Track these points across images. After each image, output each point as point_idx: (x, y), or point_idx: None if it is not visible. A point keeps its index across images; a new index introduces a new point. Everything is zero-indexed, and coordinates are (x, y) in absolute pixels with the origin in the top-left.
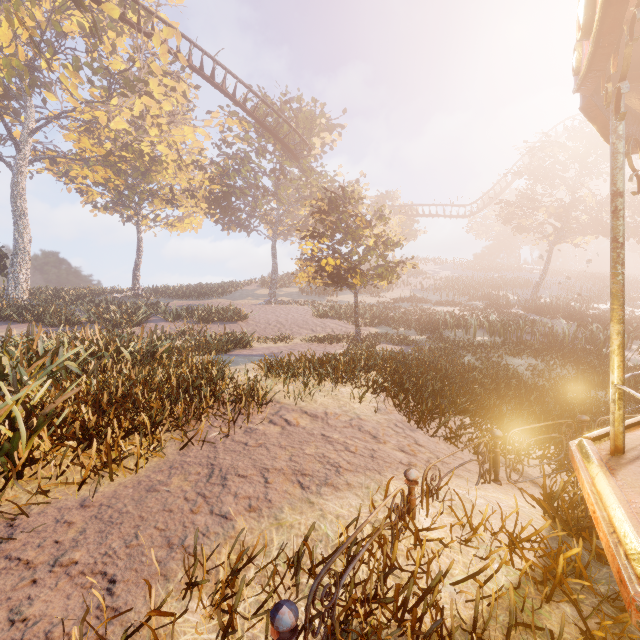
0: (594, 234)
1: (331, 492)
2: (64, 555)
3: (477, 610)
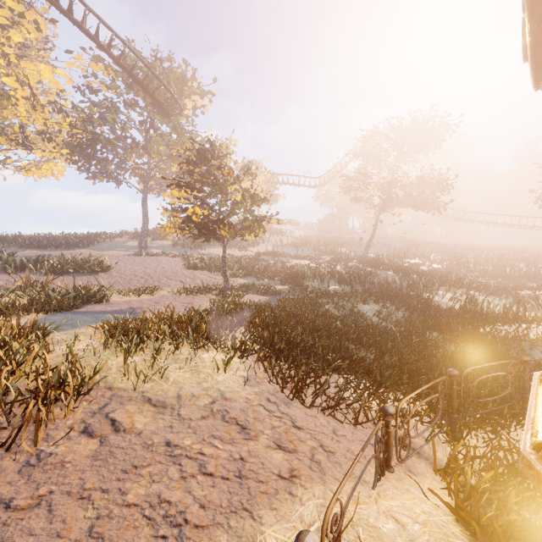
0: (406, 206)
1: None
2: None
3: None
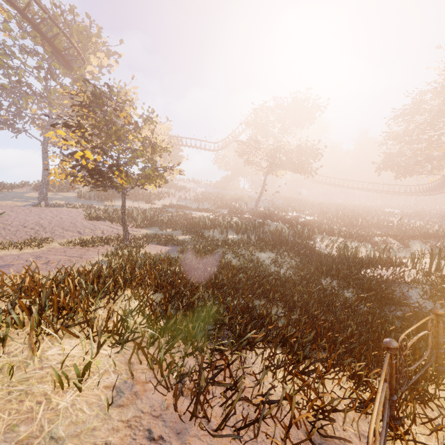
0: (288, 169)
1: None
2: None
3: None
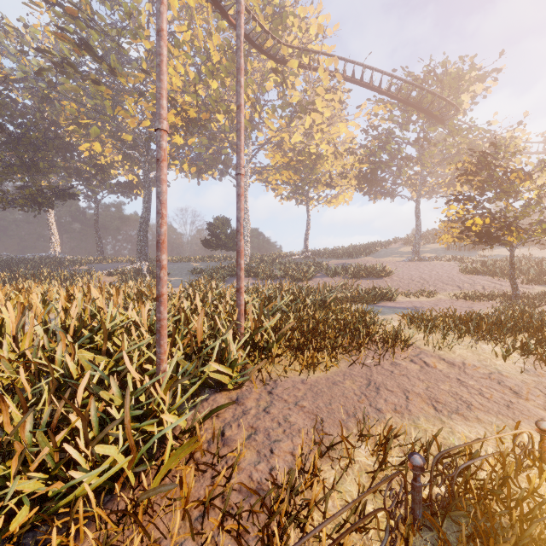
0: None
1: (461, 420)
2: (299, 402)
3: None
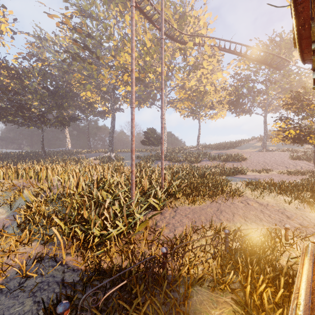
0: None
1: (255, 225)
2: (187, 215)
3: (288, 259)
